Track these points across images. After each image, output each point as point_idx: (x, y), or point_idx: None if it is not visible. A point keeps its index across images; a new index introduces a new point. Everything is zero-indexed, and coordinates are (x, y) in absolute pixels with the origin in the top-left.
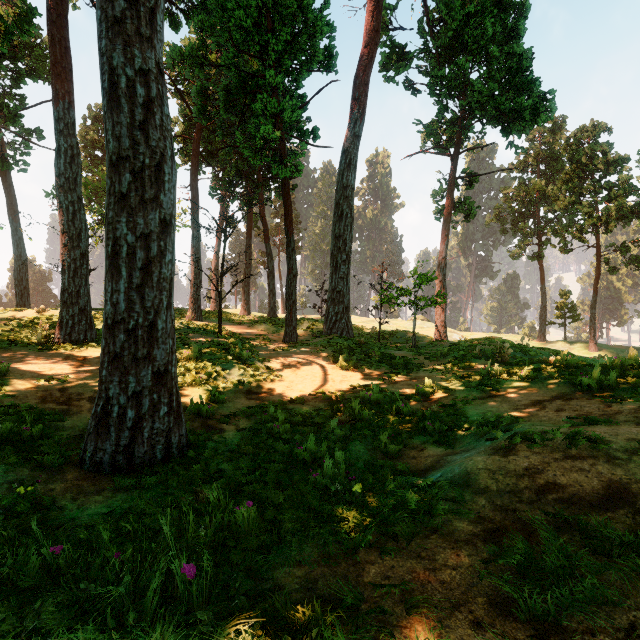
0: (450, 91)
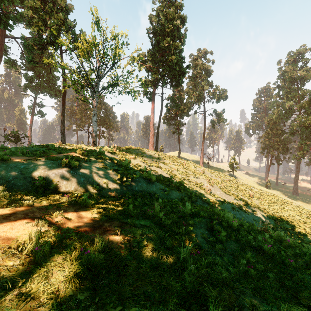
0: (30, 82)
